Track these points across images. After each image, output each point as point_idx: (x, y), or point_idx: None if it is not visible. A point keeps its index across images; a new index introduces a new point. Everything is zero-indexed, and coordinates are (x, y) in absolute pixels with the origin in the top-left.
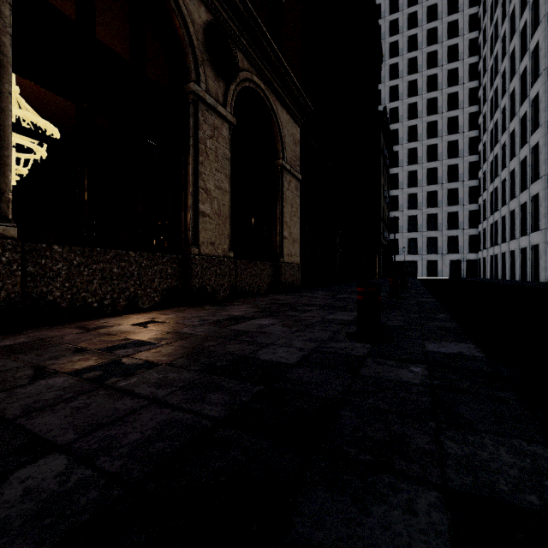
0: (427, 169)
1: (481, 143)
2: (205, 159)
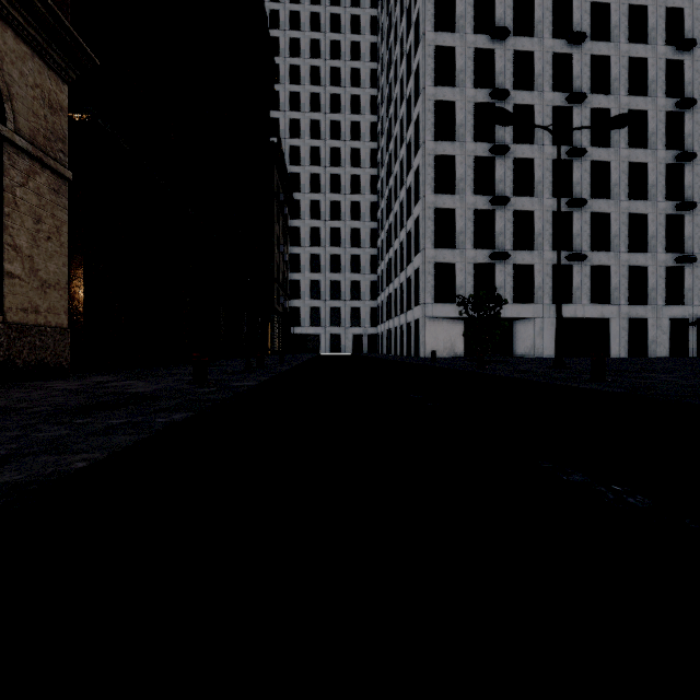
0: (331, 228)
1: (380, 209)
2: None
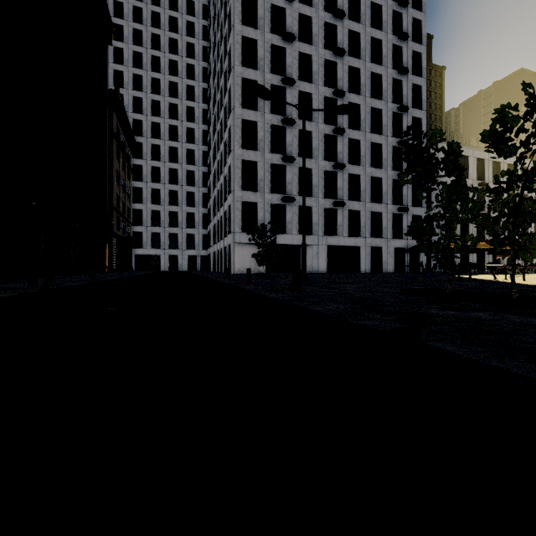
0: (170, 168)
1: (209, 158)
2: None
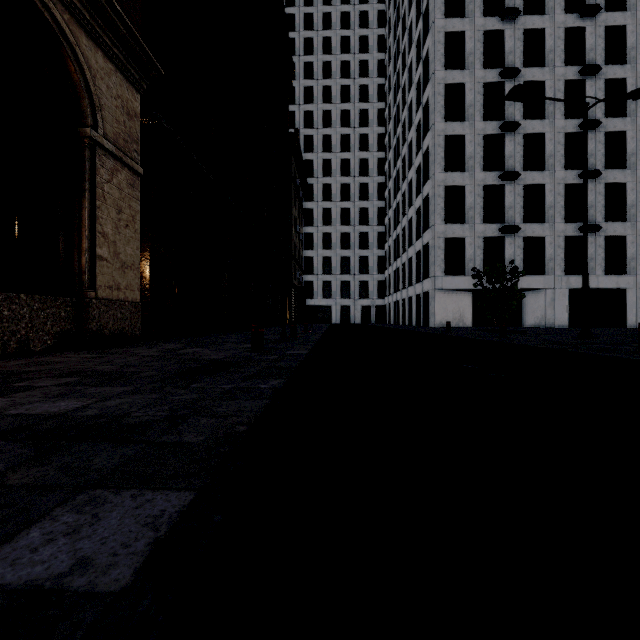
0: (341, 208)
1: (387, 189)
2: None
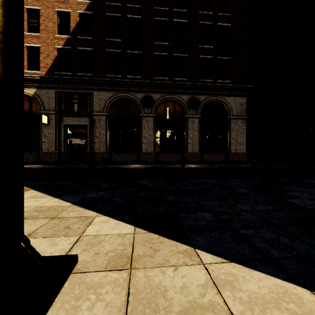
0: None
1: None
2: (190, 130)
